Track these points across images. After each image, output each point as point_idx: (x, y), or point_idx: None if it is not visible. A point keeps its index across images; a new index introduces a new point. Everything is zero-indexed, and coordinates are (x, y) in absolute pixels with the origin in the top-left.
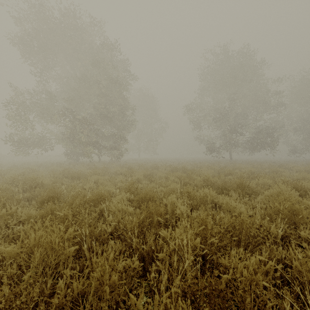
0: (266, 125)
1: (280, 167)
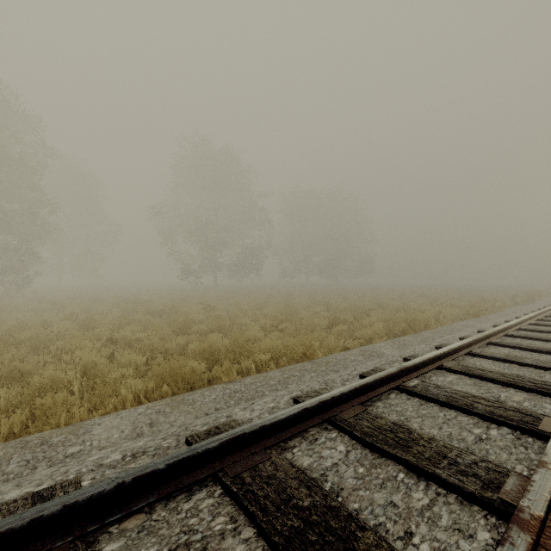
0: (252, 245)
1: (240, 294)
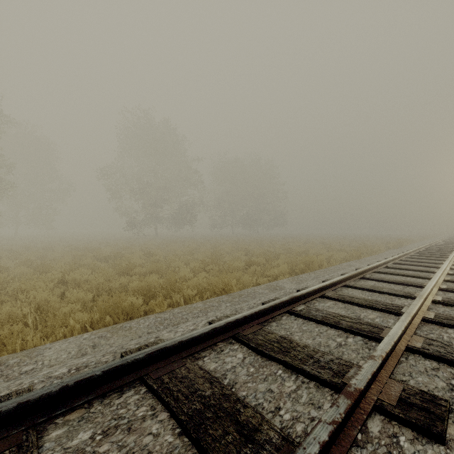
0: (187, 201)
1: (176, 243)
